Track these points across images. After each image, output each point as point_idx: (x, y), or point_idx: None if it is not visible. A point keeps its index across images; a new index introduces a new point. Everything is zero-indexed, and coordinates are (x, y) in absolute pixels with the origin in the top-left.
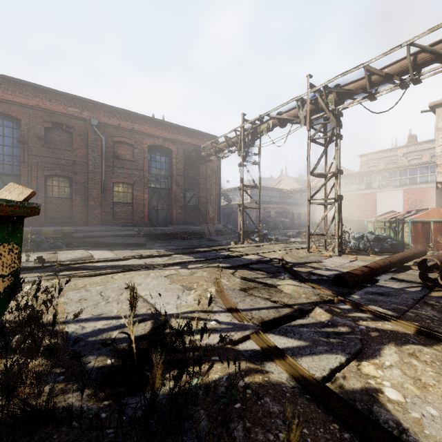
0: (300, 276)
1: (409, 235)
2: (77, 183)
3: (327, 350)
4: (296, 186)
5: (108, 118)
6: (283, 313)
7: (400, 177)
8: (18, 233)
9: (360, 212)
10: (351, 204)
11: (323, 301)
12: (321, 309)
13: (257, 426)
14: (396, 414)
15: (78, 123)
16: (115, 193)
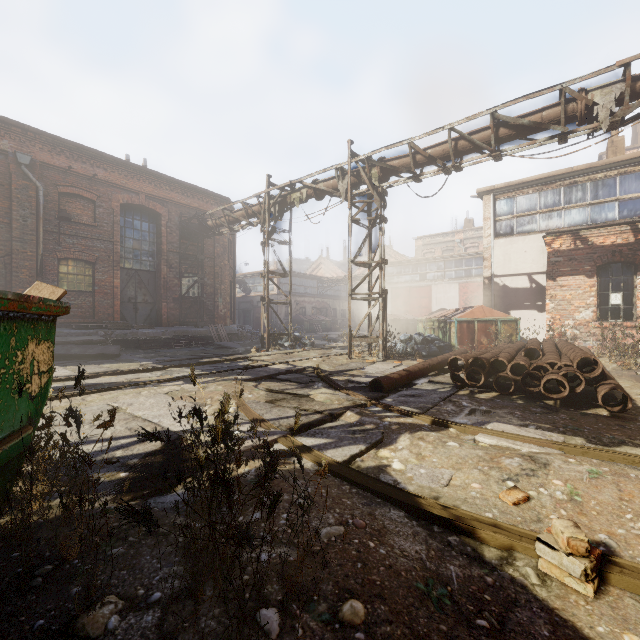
0: (336, 384)
1: (456, 336)
2: None
3: (351, 443)
4: (340, 274)
5: (49, 155)
6: (313, 418)
7: (456, 268)
8: (53, 332)
9: (414, 309)
10: (404, 298)
11: (355, 405)
12: (352, 412)
13: (284, 493)
14: (396, 476)
15: None
16: (62, 275)
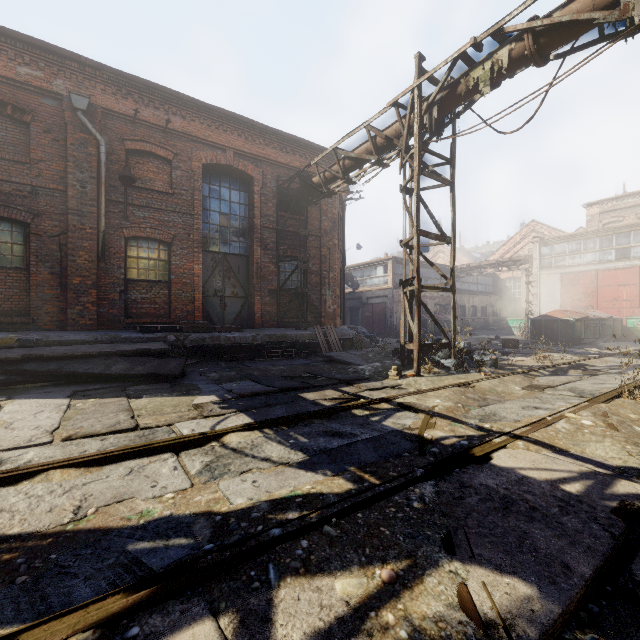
0: None
1: None
2: (40, 236)
3: None
4: (465, 262)
5: (113, 98)
6: None
7: None
8: None
9: (606, 303)
10: (585, 288)
11: None
12: None
13: None
14: None
15: (43, 105)
16: (131, 259)
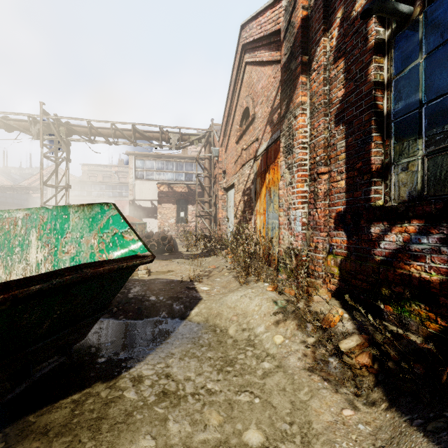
0: None
1: None
2: None
3: None
4: (4, 181)
5: None
6: None
7: (113, 190)
8: None
9: None
10: None
11: None
12: None
13: None
14: None
15: None
16: None
